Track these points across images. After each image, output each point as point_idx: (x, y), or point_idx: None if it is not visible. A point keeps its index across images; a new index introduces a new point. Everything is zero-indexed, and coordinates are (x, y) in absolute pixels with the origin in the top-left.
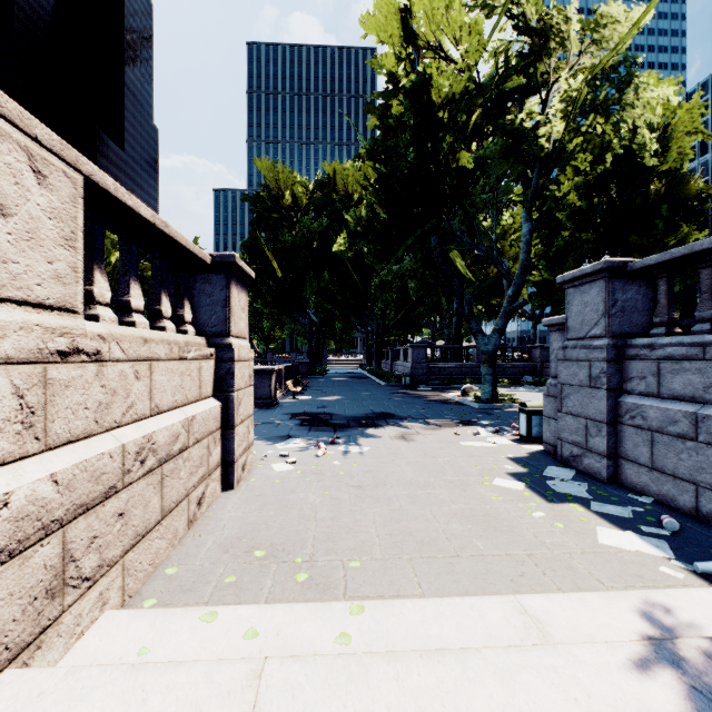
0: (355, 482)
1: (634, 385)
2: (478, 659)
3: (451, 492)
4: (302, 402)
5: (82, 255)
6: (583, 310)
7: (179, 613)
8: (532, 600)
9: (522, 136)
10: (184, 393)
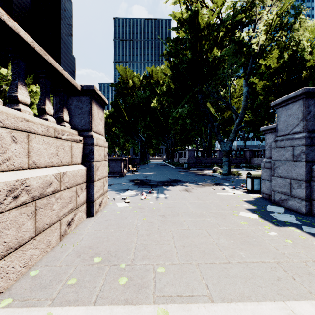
0: (161, 213)
1: None
2: None
3: (216, 219)
4: (136, 174)
5: None
6: (288, 119)
7: (23, 314)
8: (300, 307)
9: (243, 44)
10: (58, 158)
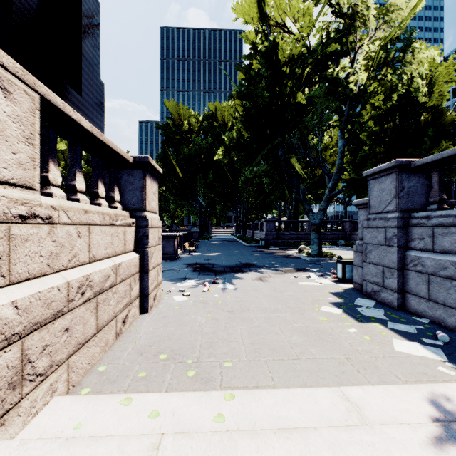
0: (228, 308)
1: (416, 244)
2: (317, 436)
3: (292, 315)
4: (194, 256)
5: (39, 150)
6: (381, 194)
7: (105, 398)
8: (351, 390)
9: (338, 83)
10: (113, 248)
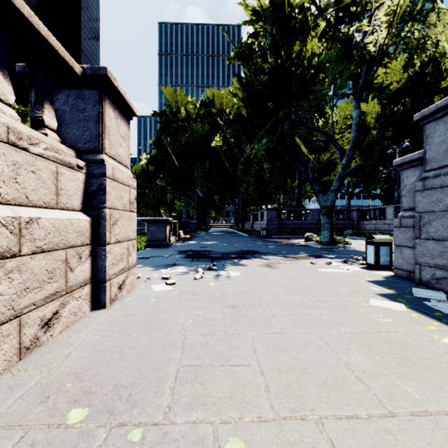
0: (229, 301)
1: None
2: None
3: (331, 312)
4: (189, 244)
5: None
6: (447, 139)
7: None
8: None
9: (353, 44)
10: (20, 190)
